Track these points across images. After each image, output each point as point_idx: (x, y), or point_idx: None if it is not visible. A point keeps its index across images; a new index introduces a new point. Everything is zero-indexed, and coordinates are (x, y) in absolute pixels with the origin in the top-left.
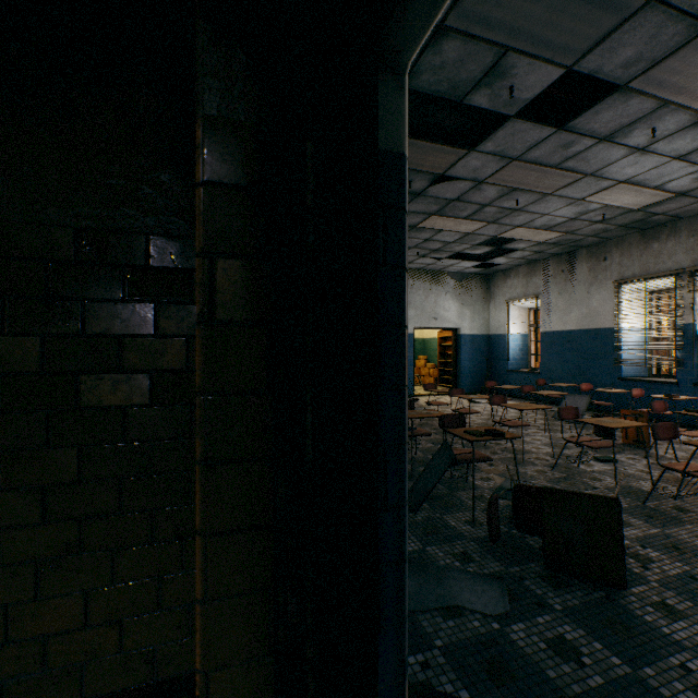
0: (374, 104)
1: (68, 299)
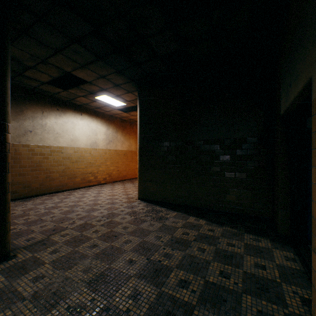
0: (306, 126)
1: (244, 149)
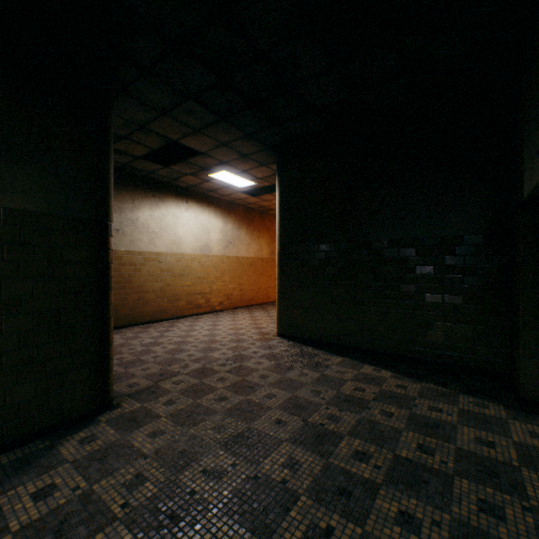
0: None
1: (460, 255)
